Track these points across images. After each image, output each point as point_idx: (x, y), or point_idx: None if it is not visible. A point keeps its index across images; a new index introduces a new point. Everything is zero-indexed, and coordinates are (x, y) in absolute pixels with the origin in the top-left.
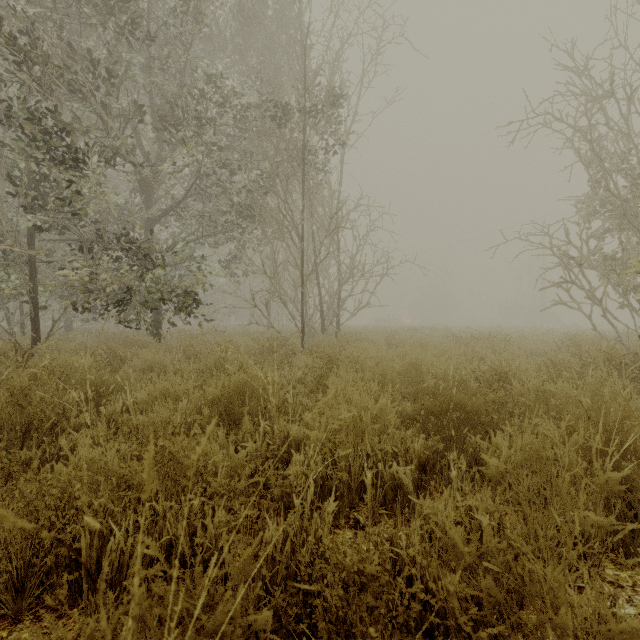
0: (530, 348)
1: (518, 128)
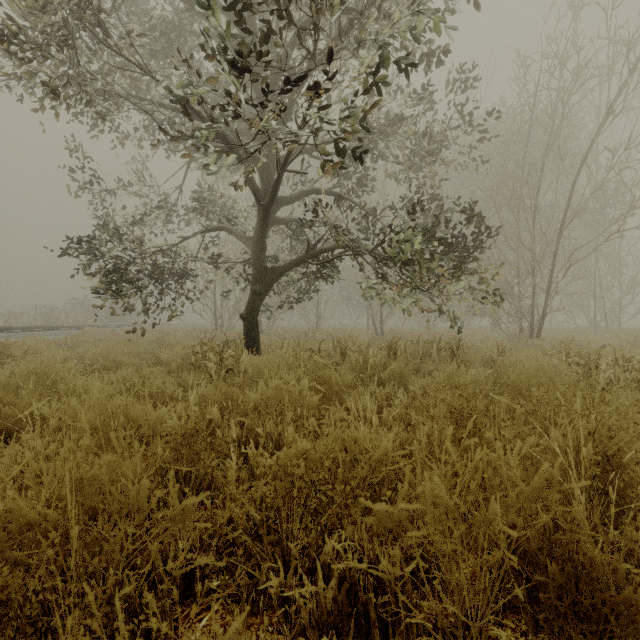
0: None
1: None
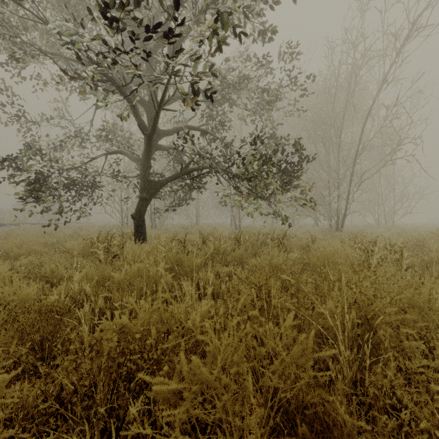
0: None
1: None
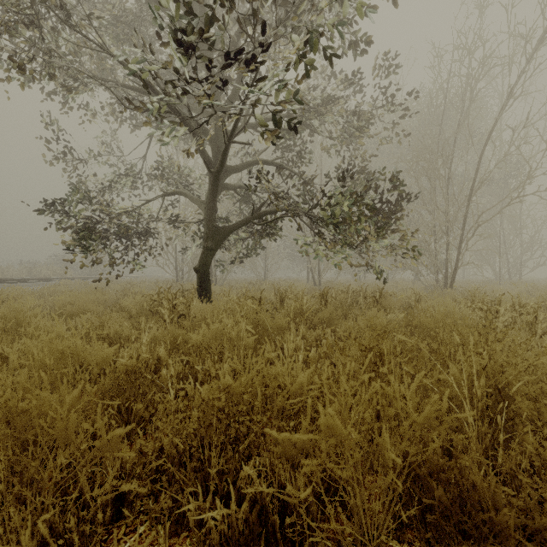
0: None
1: None
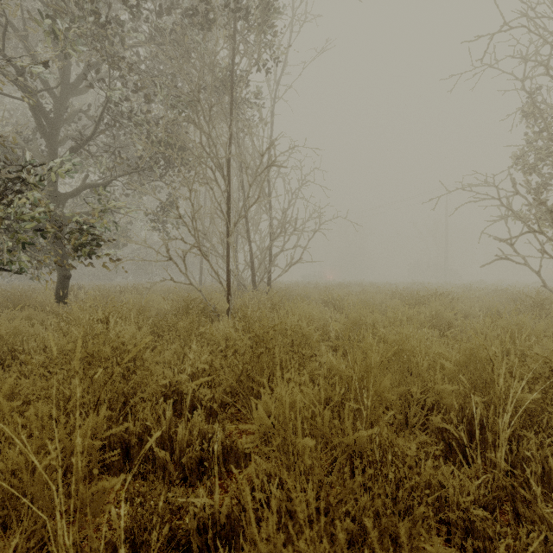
0: (480, 306)
1: (488, 43)
